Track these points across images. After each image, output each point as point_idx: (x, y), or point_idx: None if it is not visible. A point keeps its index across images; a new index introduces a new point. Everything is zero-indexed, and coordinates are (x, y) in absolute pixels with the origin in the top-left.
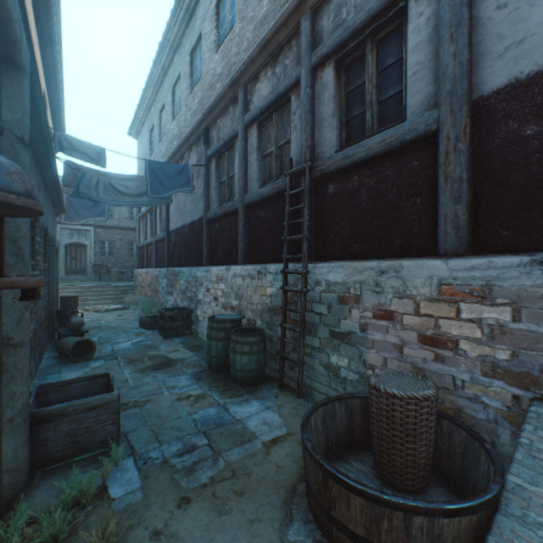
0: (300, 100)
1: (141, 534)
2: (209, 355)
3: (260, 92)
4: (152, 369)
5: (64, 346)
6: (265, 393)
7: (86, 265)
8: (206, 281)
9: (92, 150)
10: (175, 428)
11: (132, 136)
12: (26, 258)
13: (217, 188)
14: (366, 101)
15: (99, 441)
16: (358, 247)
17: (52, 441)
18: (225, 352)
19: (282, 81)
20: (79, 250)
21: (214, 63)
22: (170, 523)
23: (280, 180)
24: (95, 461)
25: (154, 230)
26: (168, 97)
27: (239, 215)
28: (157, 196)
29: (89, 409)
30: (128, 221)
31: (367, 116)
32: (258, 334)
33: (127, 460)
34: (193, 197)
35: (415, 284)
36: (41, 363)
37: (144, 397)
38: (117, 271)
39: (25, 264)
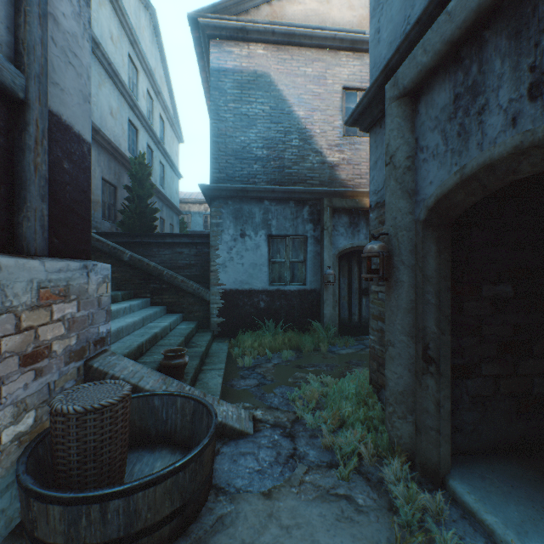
0: None
1: None
2: None
3: None
4: None
5: None
6: None
7: None
8: None
9: None
10: None
11: None
12: None
13: None
14: None
15: None
16: None
17: None
18: None
19: None
20: None
21: None
22: None
23: None
24: None
25: None
26: None
27: None
28: None
29: None
30: None
31: None
32: None
33: None
34: None
35: (18, 291)
36: None
37: None
38: None
39: None
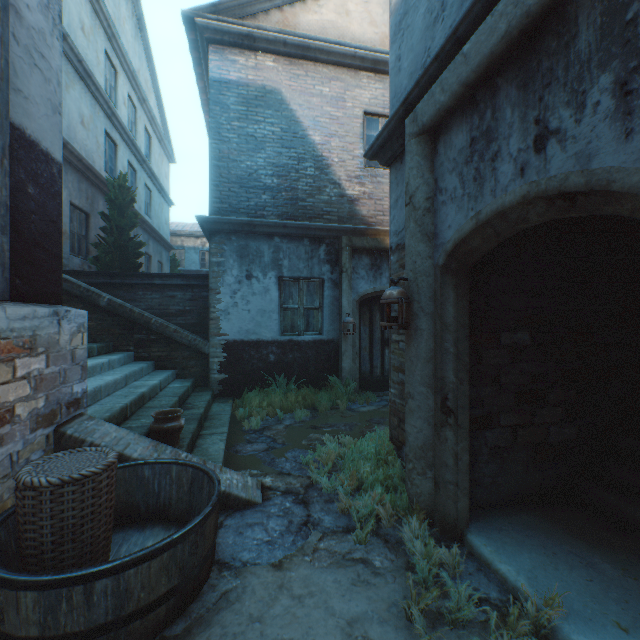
0: None
1: None
2: None
3: None
4: None
5: None
6: None
7: None
8: None
9: None
10: None
11: None
12: None
13: None
14: None
15: None
16: None
17: None
18: None
19: None
20: None
21: None
22: None
23: None
24: None
25: None
26: None
27: None
28: None
29: None
30: None
31: None
32: None
33: None
34: None
35: None
36: None
37: None
38: None
39: None
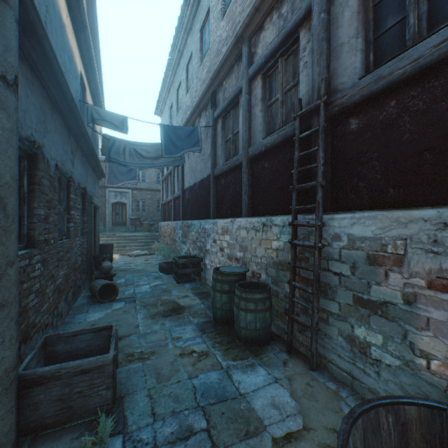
0: (312, 30)
1: None
2: (214, 306)
3: (264, 41)
4: (162, 315)
5: (93, 288)
6: (272, 358)
7: (126, 219)
8: (213, 232)
9: (116, 119)
10: (172, 397)
11: (158, 115)
12: (10, 209)
13: (223, 146)
14: (409, 0)
15: (92, 407)
16: (396, 192)
17: (43, 406)
18: (229, 305)
19: (289, 19)
20: (121, 208)
21: (220, 30)
22: None
23: (287, 125)
24: (85, 432)
25: (173, 189)
26: (183, 75)
27: (243, 169)
28: (170, 156)
29: (82, 372)
30: (156, 184)
31: (411, 20)
32: (263, 291)
33: (115, 439)
34: (202, 157)
35: None
36: (76, 301)
37: (149, 348)
38: (147, 224)
39: (8, 215)
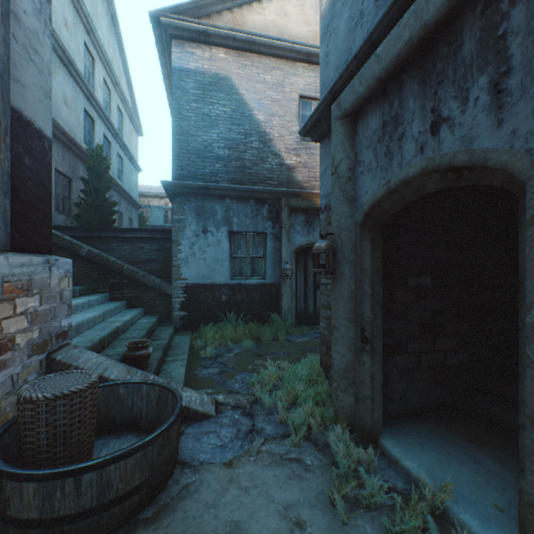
0: None
1: (315, 528)
2: None
3: None
4: None
5: None
6: None
7: None
8: None
9: None
10: None
11: None
12: None
13: None
14: None
15: None
16: None
17: None
18: None
19: None
20: None
21: None
22: (288, 530)
23: None
24: None
25: None
26: None
27: None
28: None
29: None
30: None
31: None
32: None
33: None
34: None
35: None
36: None
37: None
38: None
39: None
